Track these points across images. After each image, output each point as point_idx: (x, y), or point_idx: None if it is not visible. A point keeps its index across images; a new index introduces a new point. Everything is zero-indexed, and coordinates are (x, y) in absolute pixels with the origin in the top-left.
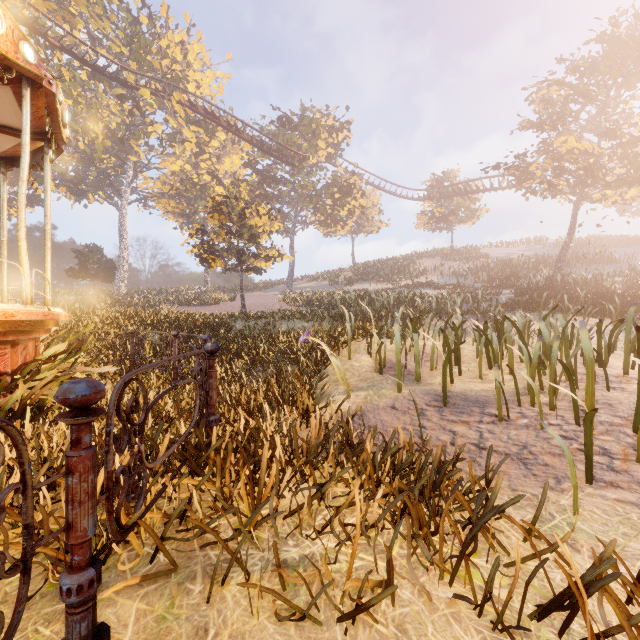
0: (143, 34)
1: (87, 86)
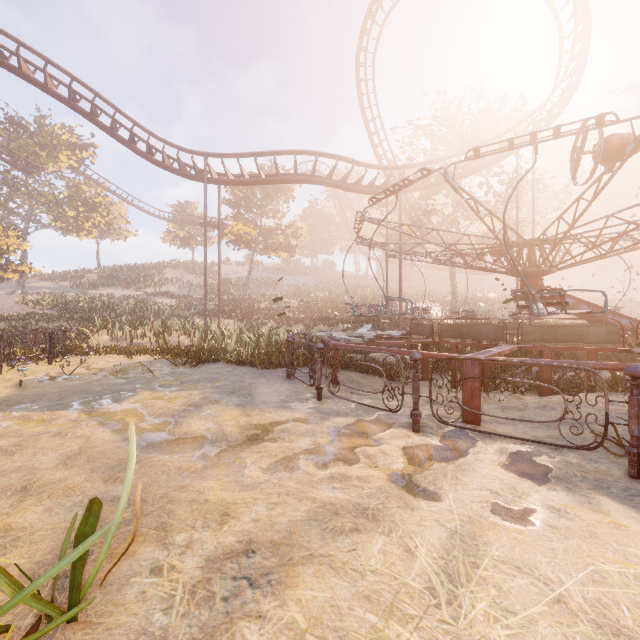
0: None
1: None
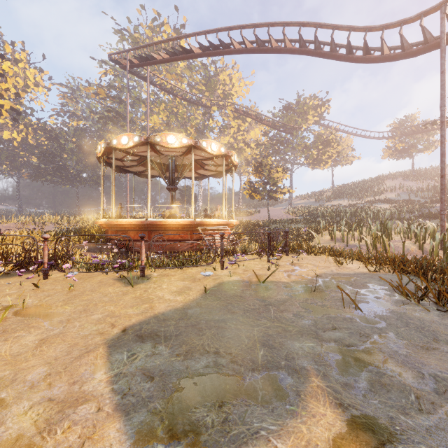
0: (211, 76)
1: (186, 108)
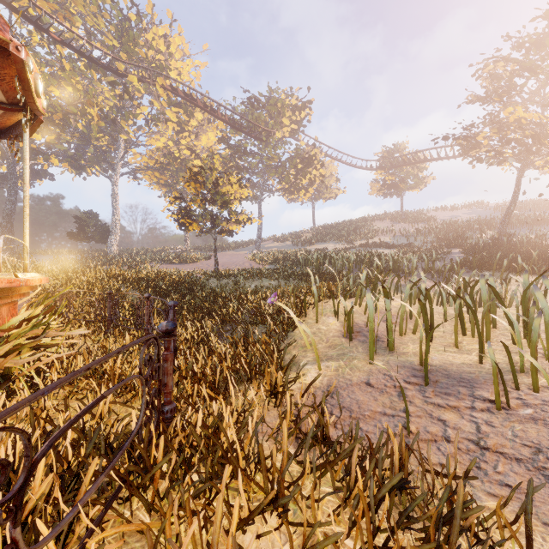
0: (132, 29)
1: (84, 75)
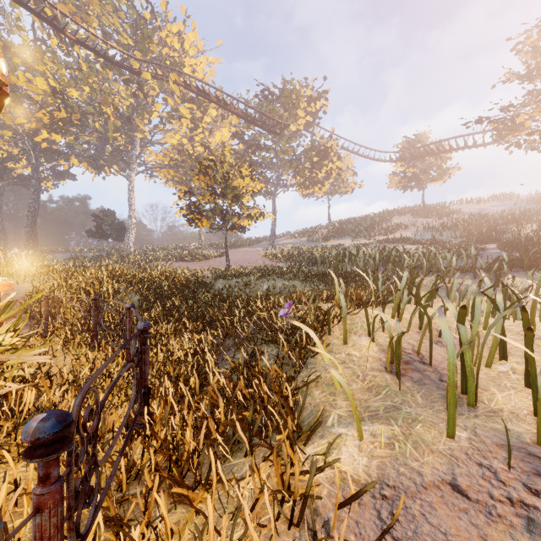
0: (146, 27)
1: (101, 75)
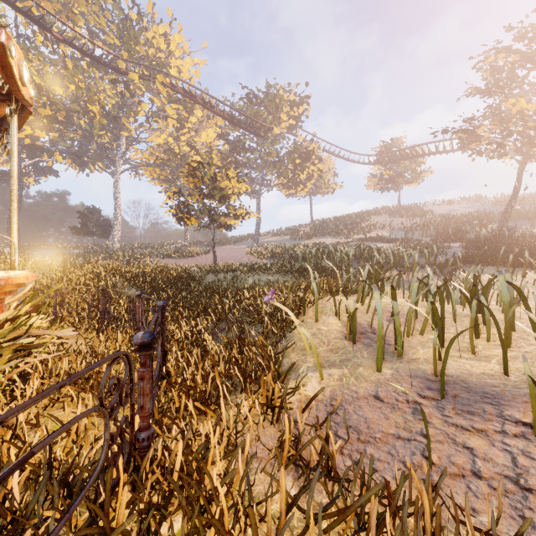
0: (133, 28)
1: (87, 74)
